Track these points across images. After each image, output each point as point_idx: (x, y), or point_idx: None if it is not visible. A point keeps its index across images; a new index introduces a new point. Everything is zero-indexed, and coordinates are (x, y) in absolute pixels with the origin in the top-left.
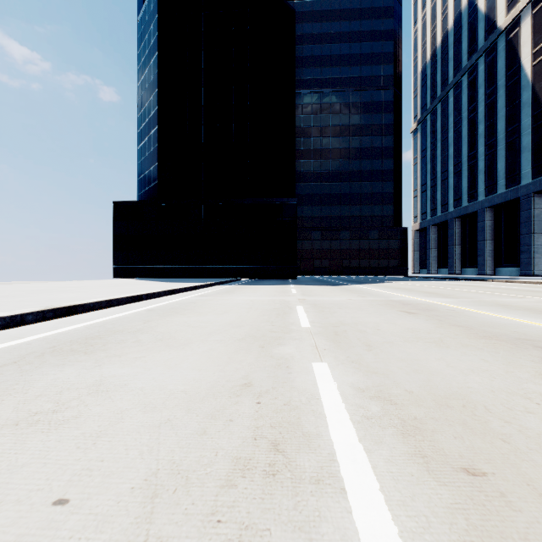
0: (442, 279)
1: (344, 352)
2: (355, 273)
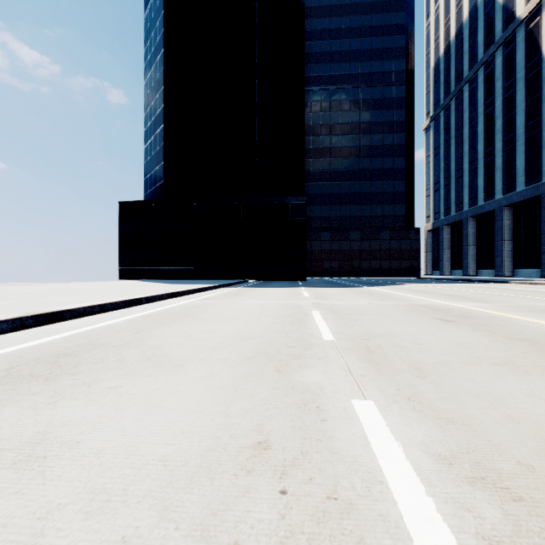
0: (459, 281)
1: (390, 381)
2: (365, 274)
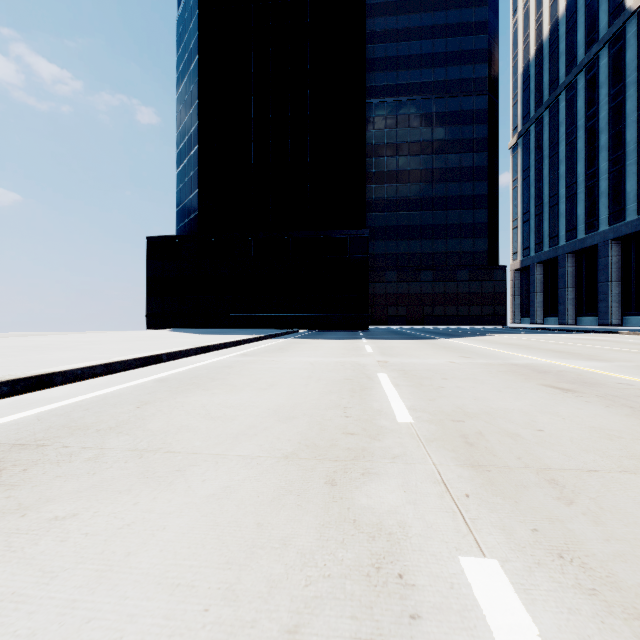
0: (556, 331)
1: (515, 509)
2: (439, 322)
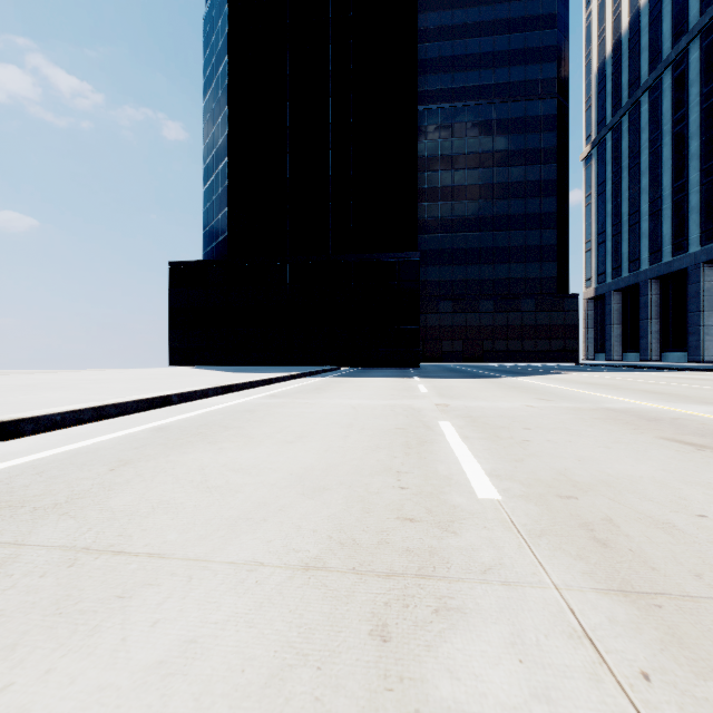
0: (640, 369)
1: None
2: (501, 359)
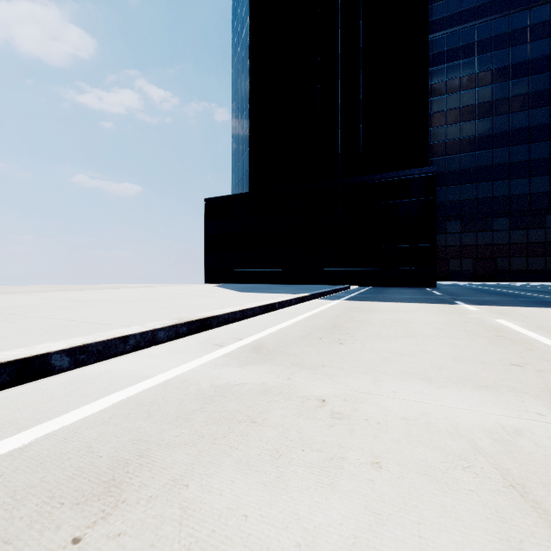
0: None
1: None
2: (518, 278)
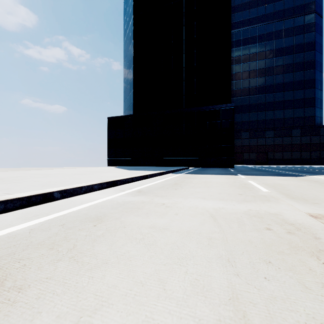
0: None
1: None
2: (278, 163)
